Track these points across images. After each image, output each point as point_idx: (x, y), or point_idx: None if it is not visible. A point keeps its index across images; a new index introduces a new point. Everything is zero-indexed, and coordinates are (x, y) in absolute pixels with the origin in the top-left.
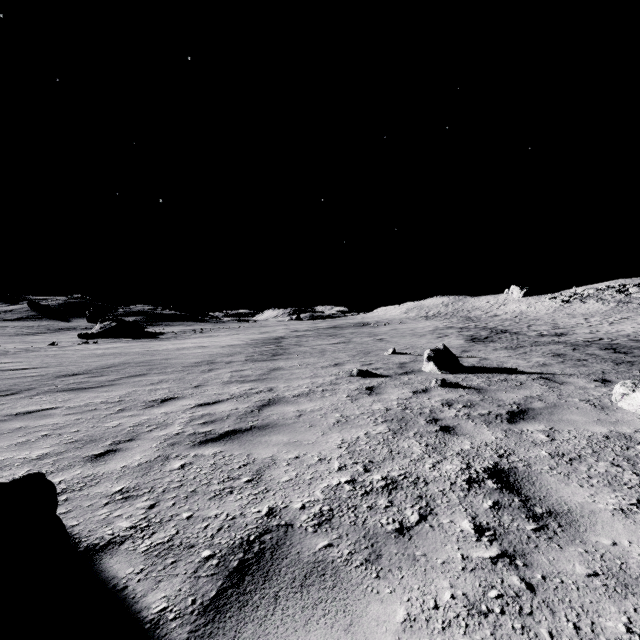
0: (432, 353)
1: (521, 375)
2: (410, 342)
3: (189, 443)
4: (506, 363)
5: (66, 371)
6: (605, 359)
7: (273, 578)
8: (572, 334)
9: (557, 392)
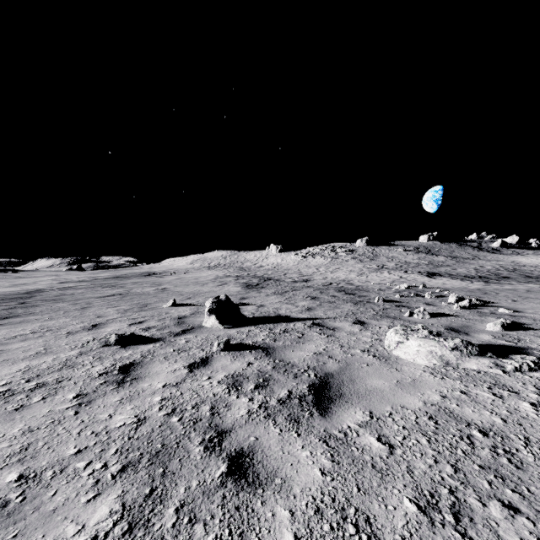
0: (214, 305)
1: (298, 322)
2: (193, 291)
3: None
4: (280, 309)
5: None
6: (345, 300)
7: None
8: (313, 280)
9: (337, 342)
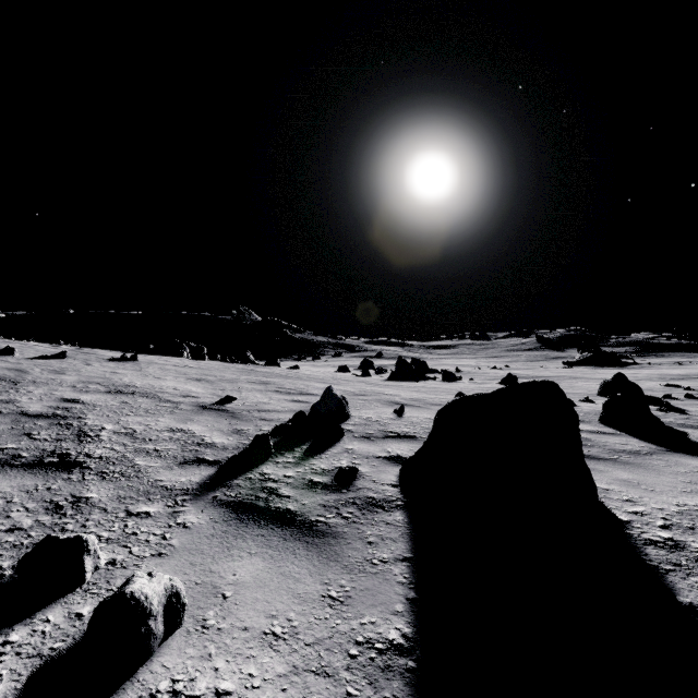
0: None
1: None
2: None
3: None
4: None
5: (537, 376)
6: None
7: None
8: None
9: None
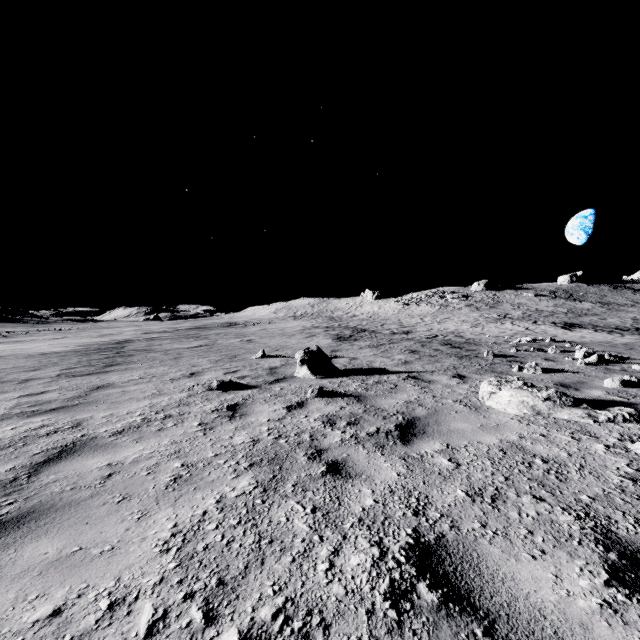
0: (306, 356)
1: (392, 375)
2: (280, 343)
3: None
4: (374, 362)
5: None
6: (449, 354)
7: None
8: (416, 332)
9: (430, 393)
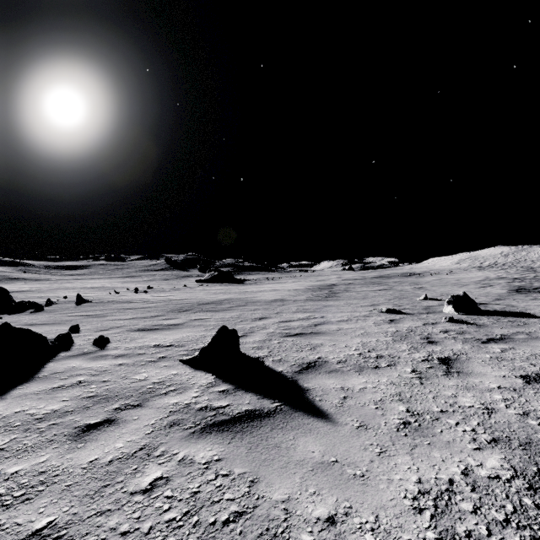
0: (452, 298)
1: (533, 319)
2: (448, 290)
3: (279, 336)
4: (530, 310)
5: (202, 301)
6: None
7: (319, 370)
8: None
9: None
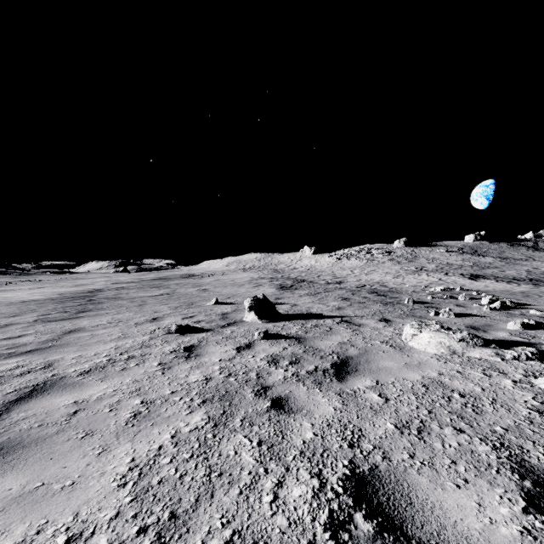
0: (253, 303)
1: (327, 319)
2: (231, 291)
3: None
4: (312, 308)
5: None
6: (376, 301)
7: None
8: (347, 282)
9: (361, 335)
